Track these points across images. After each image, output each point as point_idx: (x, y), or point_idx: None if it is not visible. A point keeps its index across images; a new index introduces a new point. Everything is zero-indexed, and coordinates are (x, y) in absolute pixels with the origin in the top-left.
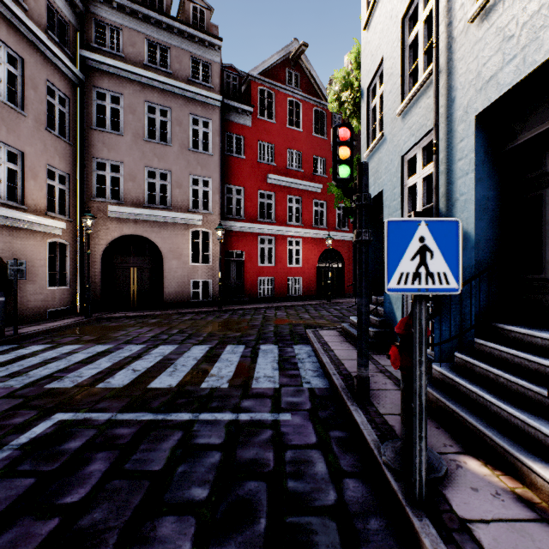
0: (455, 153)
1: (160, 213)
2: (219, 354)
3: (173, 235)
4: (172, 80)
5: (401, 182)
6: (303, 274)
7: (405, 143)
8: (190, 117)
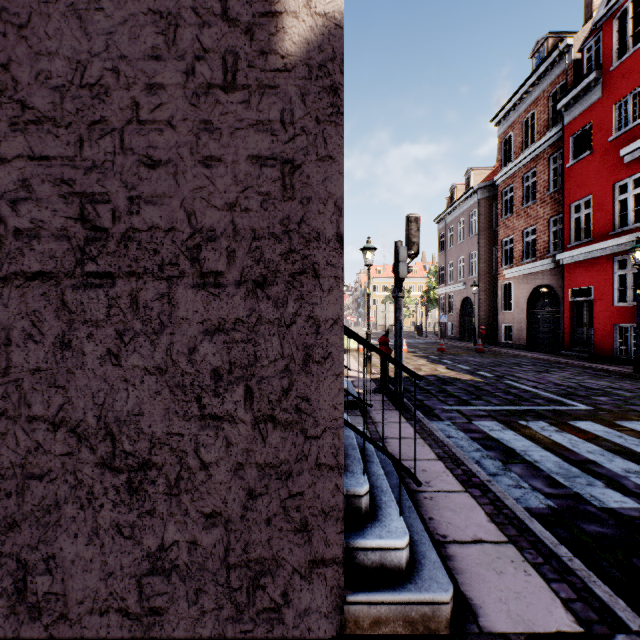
0: None
1: None
2: None
3: None
4: None
5: None
6: None
7: None
8: None
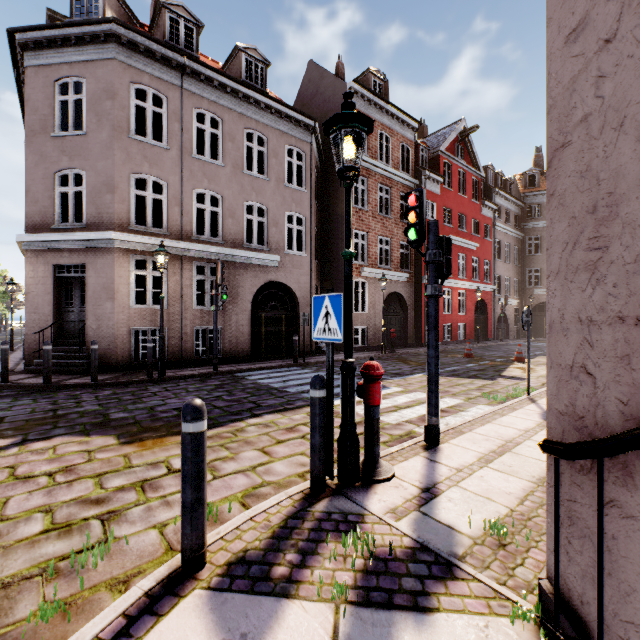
0: None
1: None
2: None
3: None
4: None
5: None
6: None
7: None
8: None
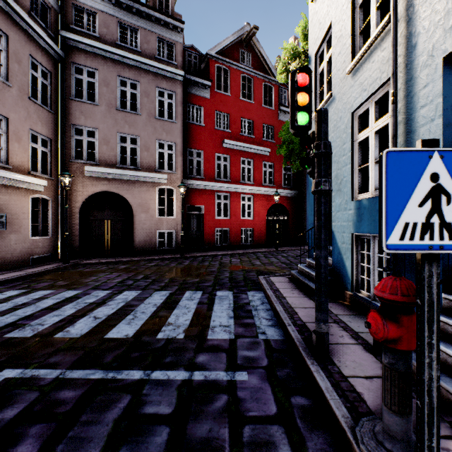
0: (416, 101)
1: (131, 172)
2: (177, 301)
3: (142, 192)
4: (141, 57)
5: (351, 137)
6: (254, 225)
7: (356, 99)
8: (156, 89)
